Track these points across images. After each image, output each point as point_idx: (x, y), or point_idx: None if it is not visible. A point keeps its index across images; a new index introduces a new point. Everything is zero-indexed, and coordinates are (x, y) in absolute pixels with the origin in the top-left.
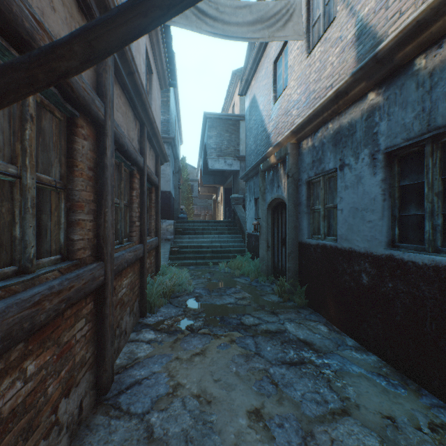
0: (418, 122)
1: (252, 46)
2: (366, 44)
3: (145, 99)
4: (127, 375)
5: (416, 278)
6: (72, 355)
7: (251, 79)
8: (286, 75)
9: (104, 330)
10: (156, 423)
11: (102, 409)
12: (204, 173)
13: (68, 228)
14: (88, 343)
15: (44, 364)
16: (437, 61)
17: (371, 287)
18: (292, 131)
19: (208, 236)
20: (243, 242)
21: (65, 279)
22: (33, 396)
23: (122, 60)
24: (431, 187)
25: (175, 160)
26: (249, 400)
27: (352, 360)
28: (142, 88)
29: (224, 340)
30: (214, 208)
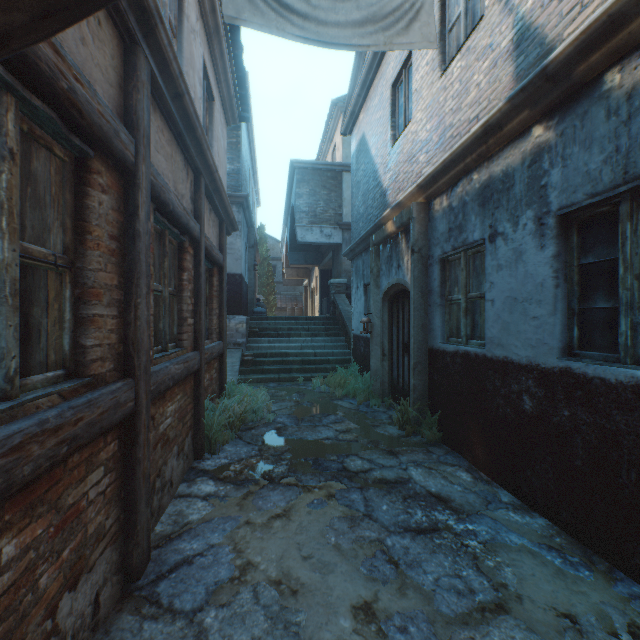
0: (609, 169)
1: (360, 63)
2: (529, 55)
3: (202, 136)
4: (172, 549)
5: (606, 403)
6: (81, 525)
7: (359, 111)
8: (409, 104)
9: (135, 483)
10: (213, 626)
11: (130, 604)
12: (291, 249)
13: (77, 329)
14: (109, 504)
15: (32, 541)
16: (639, 76)
17: (537, 416)
18: (419, 185)
19: (296, 339)
20: (347, 347)
21: (67, 407)
22: (12, 594)
23: (164, 76)
24: (628, 266)
25: (248, 229)
26: (355, 588)
27: (510, 525)
28: (196, 118)
29: (319, 494)
30: (305, 298)
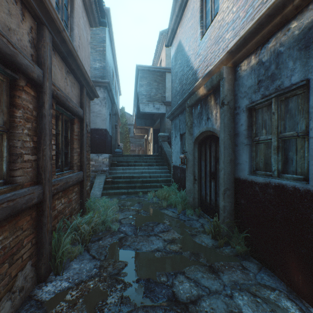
0: None
1: None
2: None
3: None
4: None
5: None
6: None
7: (177, 28)
8: (215, 5)
9: None
10: None
11: None
12: (137, 117)
13: None
14: None
15: None
16: None
17: None
18: (229, 51)
19: (139, 168)
20: (169, 172)
21: None
22: None
23: None
24: None
25: (112, 104)
26: None
27: None
28: None
29: None
30: (145, 145)
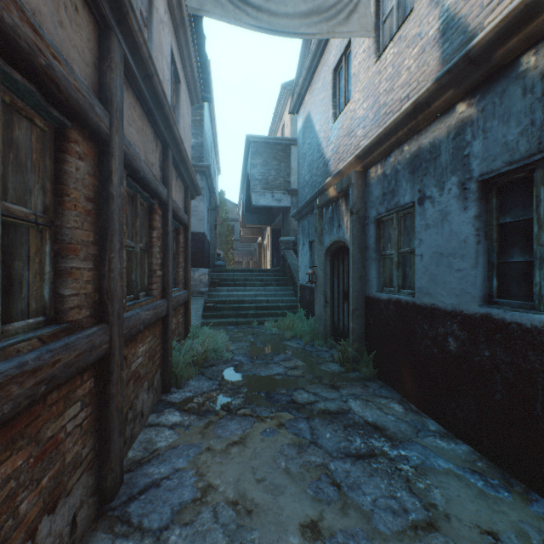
0: (525, 140)
1: (306, 51)
2: (453, 41)
3: (169, 112)
4: (142, 473)
5: (522, 345)
6: (59, 454)
7: (305, 93)
8: (348, 86)
9: (109, 416)
10: (177, 543)
11: (104, 523)
12: (247, 211)
13: (56, 280)
14: (85, 435)
15: (13, 472)
16: None
17: (461, 355)
18: (357, 156)
19: (251, 288)
20: (295, 295)
21: (46, 350)
22: None
23: (135, 58)
24: (542, 224)
25: (210, 194)
26: (302, 508)
27: (437, 451)
28: (164, 97)
29: (271, 424)
30: (259, 253)
